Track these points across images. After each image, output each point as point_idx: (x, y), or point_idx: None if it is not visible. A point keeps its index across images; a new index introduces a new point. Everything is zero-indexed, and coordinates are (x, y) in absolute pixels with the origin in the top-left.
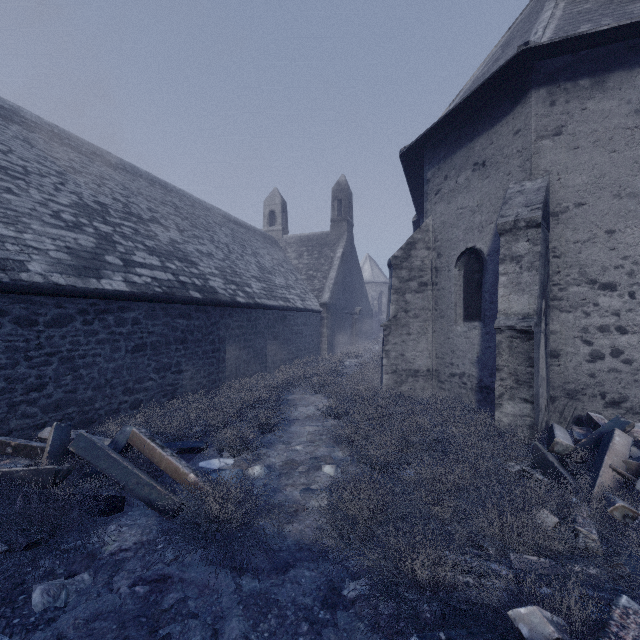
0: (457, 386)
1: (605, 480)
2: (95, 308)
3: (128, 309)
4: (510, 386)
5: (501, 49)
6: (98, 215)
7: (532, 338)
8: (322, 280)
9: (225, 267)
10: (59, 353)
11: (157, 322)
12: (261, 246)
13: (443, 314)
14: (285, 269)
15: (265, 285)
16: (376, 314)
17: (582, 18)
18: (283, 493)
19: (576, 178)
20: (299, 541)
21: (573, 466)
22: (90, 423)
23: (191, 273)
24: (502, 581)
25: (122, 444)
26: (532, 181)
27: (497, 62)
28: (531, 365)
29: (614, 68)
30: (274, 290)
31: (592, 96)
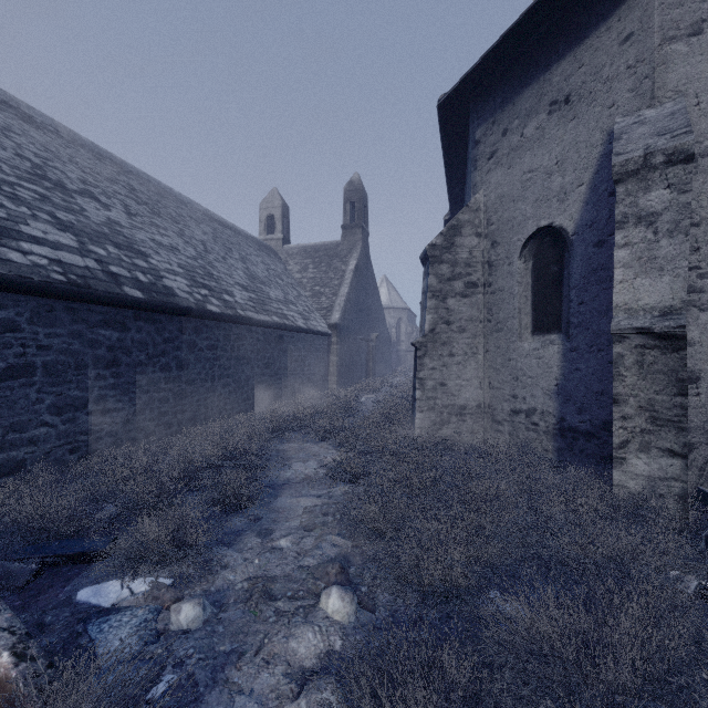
0: (523, 428)
1: None
2: None
3: None
4: (641, 428)
5: None
6: None
7: (684, 347)
8: (331, 297)
9: (195, 267)
10: None
11: (58, 331)
12: (254, 253)
13: (500, 326)
14: (284, 282)
15: (254, 296)
16: (394, 344)
17: None
18: (232, 683)
19: None
20: None
21: None
22: None
23: (134, 265)
24: None
25: None
26: (656, 107)
27: None
28: (682, 392)
29: None
30: (267, 303)
31: None
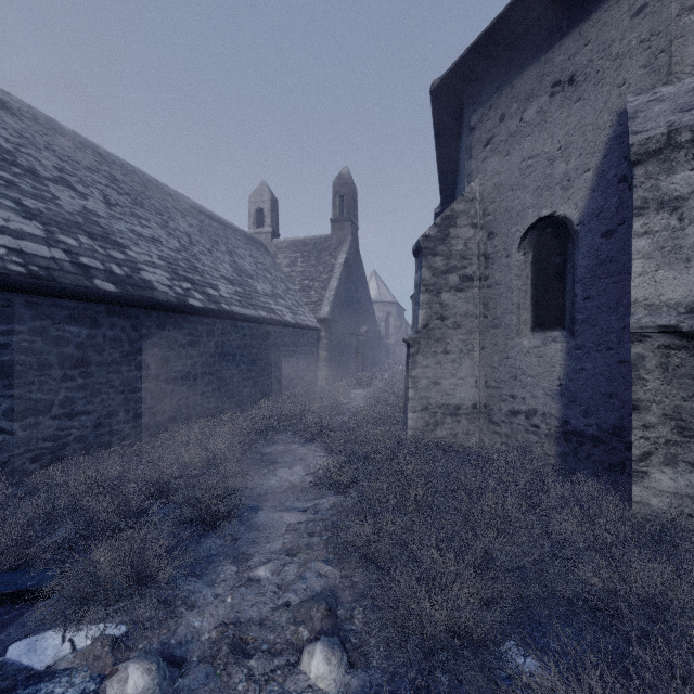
0: (522, 430)
1: None
2: None
3: None
4: (666, 439)
5: None
6: None
7: None
8: (320, 291)
9: (178, 259)
10: None
11: (16, 327)
12: (242, 246)
13: (498, 322)
14: (273, 276)
15: (241, 289)
16: (383, 338)
17: None
18: None
19: None
20: None
21: None
22: None
23: (108, 256)
24: None
25: None
26: (673, 84)
27: None
28: None
29: None
30: (254, 297)
31: None
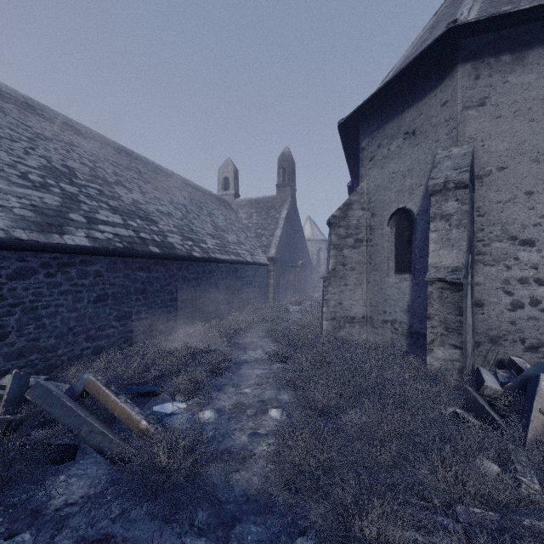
0: (389, 331)
1: (537, 425)
2: (58, 262)
3: (90, 262)
4: (440, 333)
5: (428, 31)
6: (65, 177)
7: (461, 289)
8: (269, 237)
9: (183, 225)
10: (22, 304)
11: (118, 274)
12: (216, 208)
13: (377, 267)
14: (237, 228)
15: (219, 241)
16: (315, 267)
17: (503, 1)
18: (232, 438)
19: (498, 144)
20: (246, 491)
21: (501, 408)
22: (53, 369)
23: (151, 230)
24: (453, 542)
25: (79, 391)
26: (459, 147)
27: (425, 42)
28: (460, 314)
29: (533, 45)
30: (227, 246)
31: (513, 70)
